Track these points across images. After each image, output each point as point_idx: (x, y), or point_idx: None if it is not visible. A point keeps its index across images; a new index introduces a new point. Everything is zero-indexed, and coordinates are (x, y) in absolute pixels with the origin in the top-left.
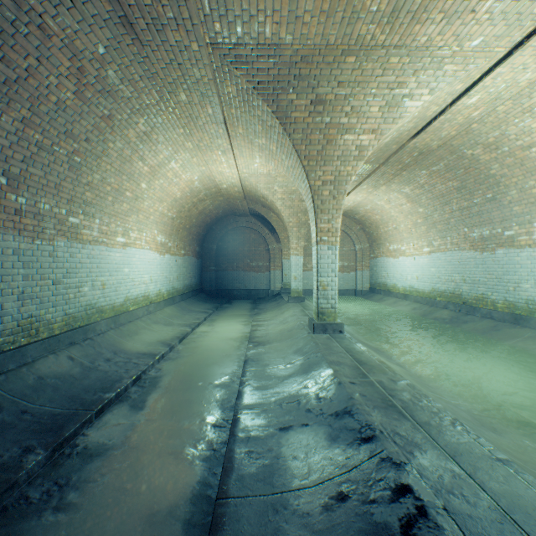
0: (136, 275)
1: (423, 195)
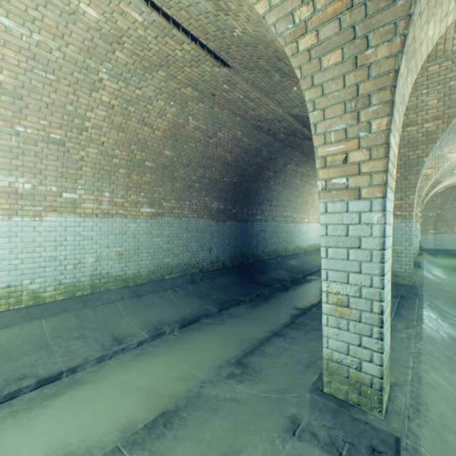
0: (311, 235)
1: None
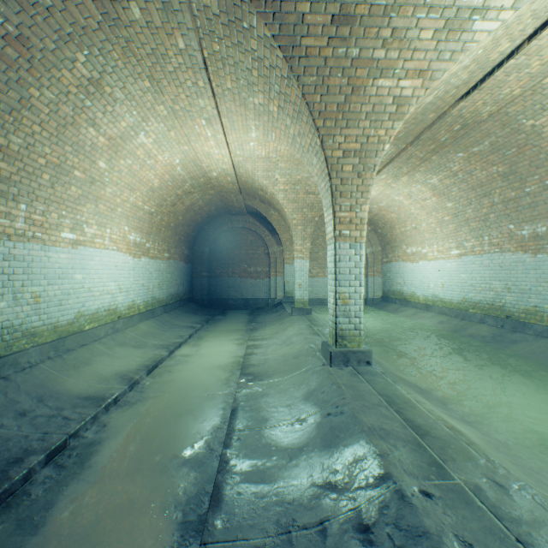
0: (96, 283)
1: (454, 186)
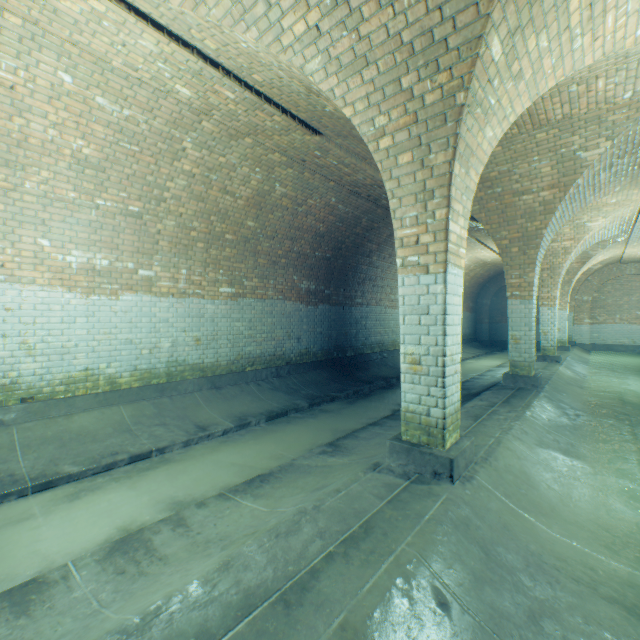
0: None
1: None
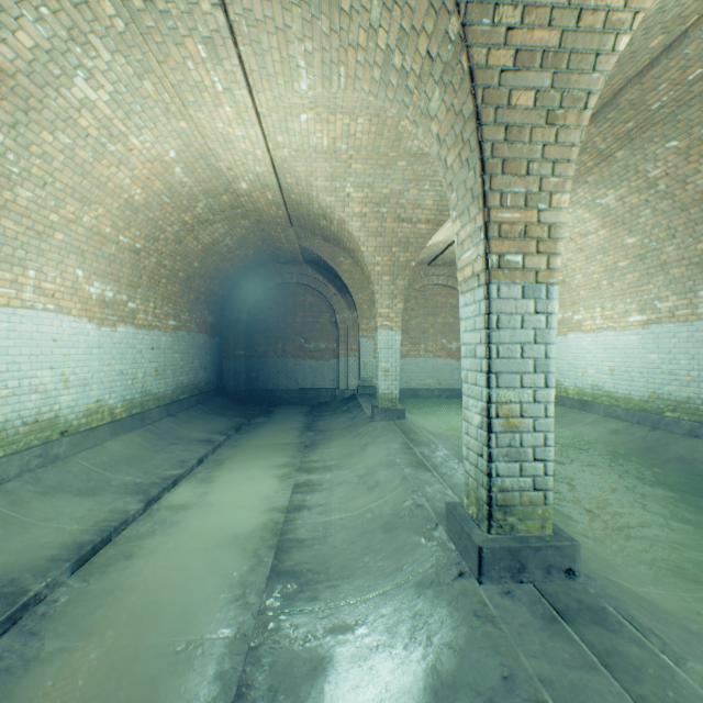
0: None
1: (647, 206)
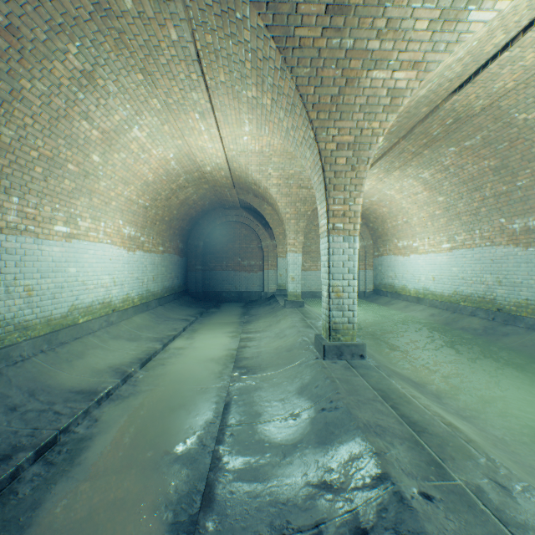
0: (90, 276)
1: (446, 180)
